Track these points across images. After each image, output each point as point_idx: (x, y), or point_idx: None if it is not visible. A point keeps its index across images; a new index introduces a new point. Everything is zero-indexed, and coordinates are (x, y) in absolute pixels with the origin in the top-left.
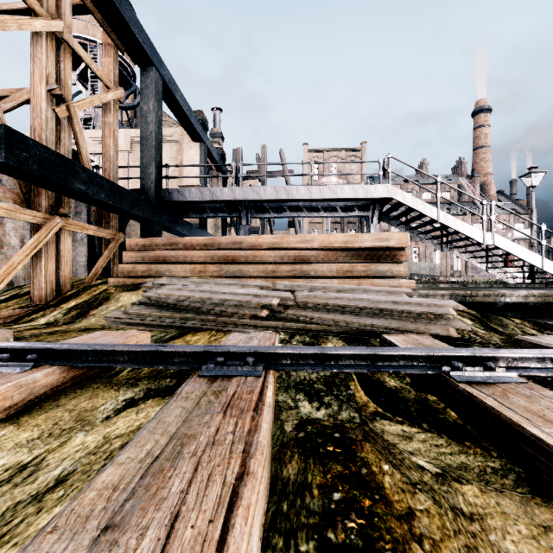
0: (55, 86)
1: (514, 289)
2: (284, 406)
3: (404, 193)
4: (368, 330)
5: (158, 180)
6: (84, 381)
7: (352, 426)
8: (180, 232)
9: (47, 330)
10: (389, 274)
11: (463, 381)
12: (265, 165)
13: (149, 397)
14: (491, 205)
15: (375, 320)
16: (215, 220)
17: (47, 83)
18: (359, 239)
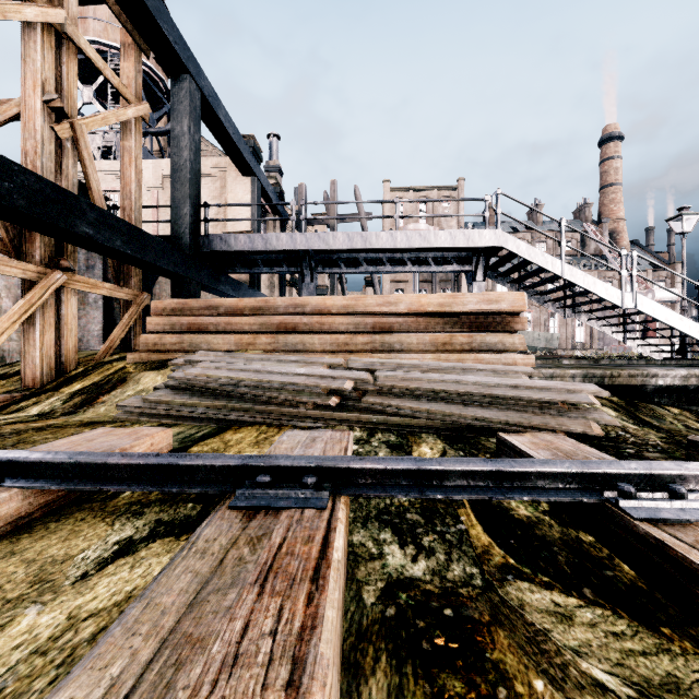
0: (54, 96)
1: (669, 368)
2: (362, 554)
3: (518, 241)
4: (477, 425)
5: (195, 223)
6: (65, 507)
7: (470, 593)
8: (224, 293)
9: (37, 424)
10: (500, 347)
11: (643, 518)
12: (335, 206)
13: (157, 537)
14: (632, 256)
15: (486, 412)
16: (271, 278)
17: (43, 92)
18: (459, 301)
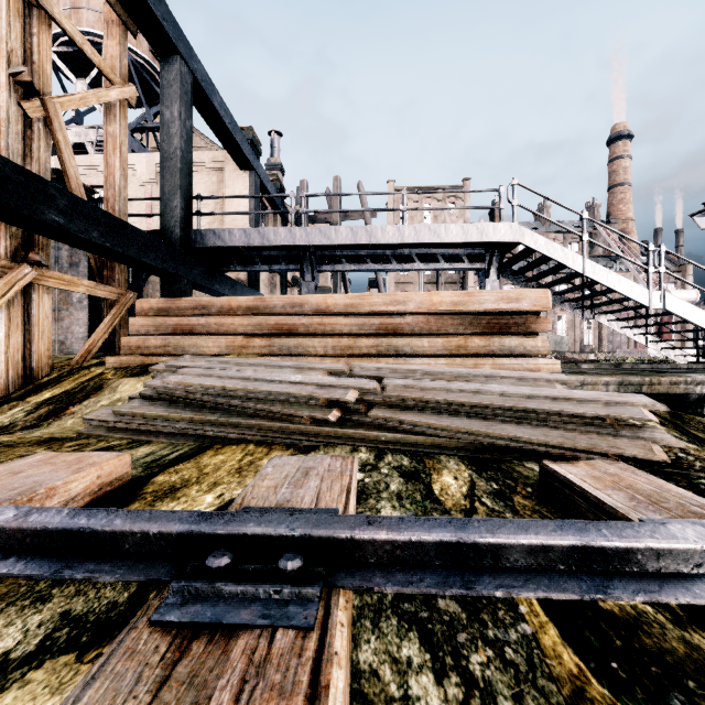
0: (21, 69)
1: None
2: (374, 698)
3: (536, 236)
4: (507, 446)
5: (186, 217)
6: None
7: None
8: (219, 292)
9: None
10: (520, 350)
11: None
12: (338, 203)
13: (48, 654)
14: (660, 251)
15: (519, 430)
16: (271, 278)
17: (8, 64)
18: (475, 299)
